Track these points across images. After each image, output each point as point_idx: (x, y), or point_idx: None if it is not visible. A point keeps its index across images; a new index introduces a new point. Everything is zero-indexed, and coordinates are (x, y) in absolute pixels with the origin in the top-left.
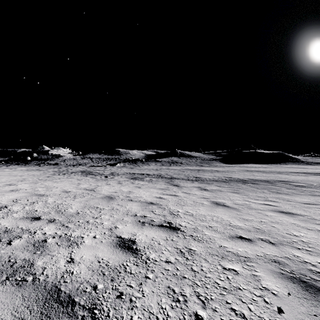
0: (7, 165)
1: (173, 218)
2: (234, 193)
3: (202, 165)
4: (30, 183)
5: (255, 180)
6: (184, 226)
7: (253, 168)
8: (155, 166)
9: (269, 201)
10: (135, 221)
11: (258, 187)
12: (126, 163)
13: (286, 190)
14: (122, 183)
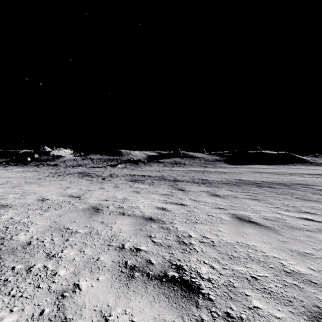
0: (5, 166)
1: (184, 253)
2: (253, 200)
3: (206, 166)
4: (7, 188)
5: (269, 183)
6: (206, 279)
7: (260, 169)
8: (157, 167)
9: (306, 213)
10: (119, 264)
11: (277, 191)
12: (128, 164)
13: (312, 195)
14: (118, 187)
